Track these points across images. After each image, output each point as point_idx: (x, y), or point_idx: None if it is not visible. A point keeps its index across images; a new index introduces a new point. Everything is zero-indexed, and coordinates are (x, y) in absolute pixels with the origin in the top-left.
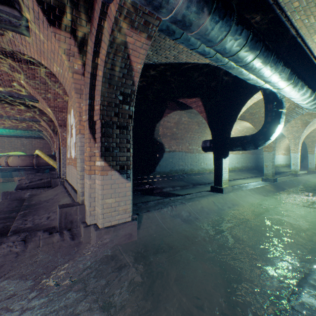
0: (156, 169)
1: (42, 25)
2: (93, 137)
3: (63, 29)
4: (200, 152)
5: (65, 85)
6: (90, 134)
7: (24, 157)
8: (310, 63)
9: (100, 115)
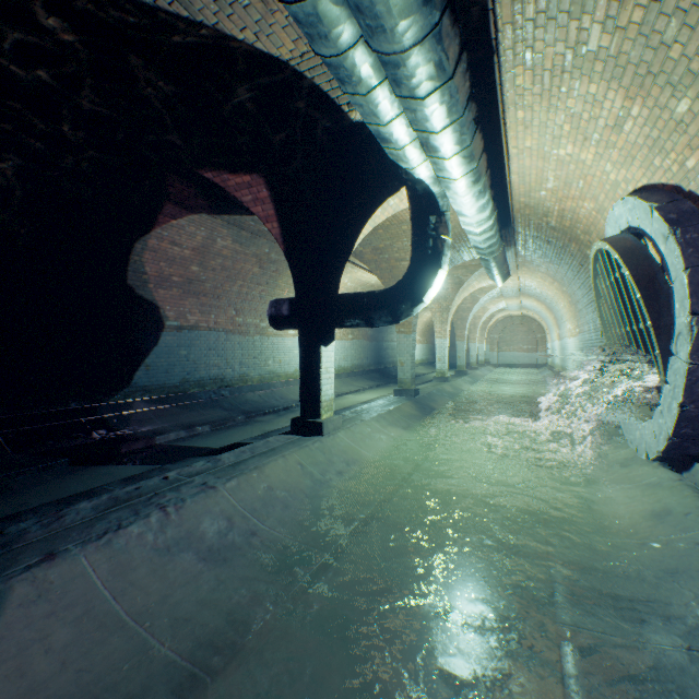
0: (137, 378)
1: None
2: None
3: None
4: (265, 334)
5: None
6: None
7: None
8: (497, 143)
9: None
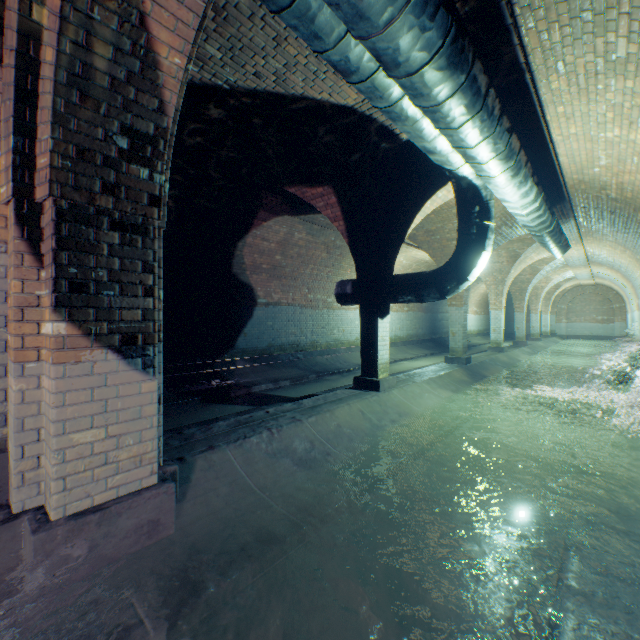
0: (238, 342)
1: None
2: (31, 249)
3: None
4: (331, 307)
5: None
6: (22, 241)
7: None
8: (539, 135)
9: (54, 183)
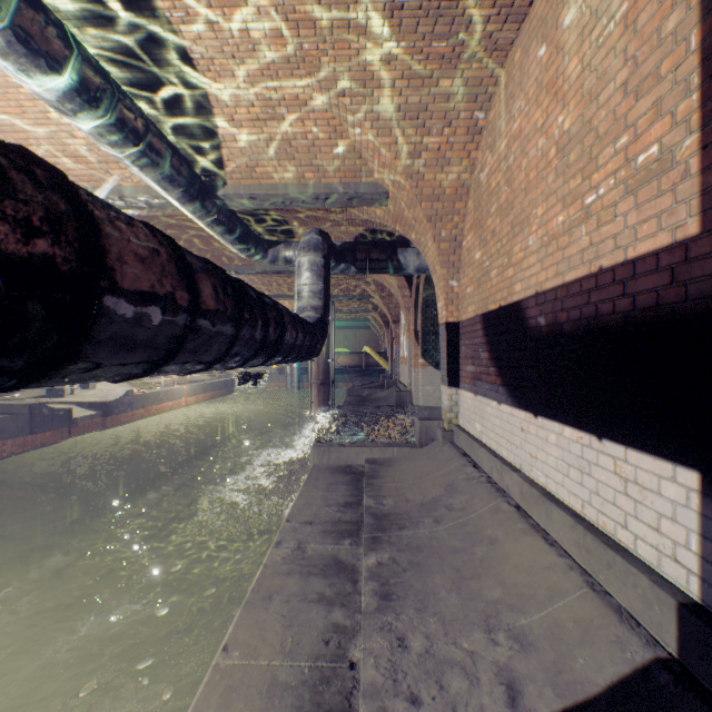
0: None
1: (387, 275)
2: (416, 342)
3: (398, 275)
4: None
5: (399, 301)
6: (415, 340)
7: (353, 356)
8: None
9: (421, 327)
